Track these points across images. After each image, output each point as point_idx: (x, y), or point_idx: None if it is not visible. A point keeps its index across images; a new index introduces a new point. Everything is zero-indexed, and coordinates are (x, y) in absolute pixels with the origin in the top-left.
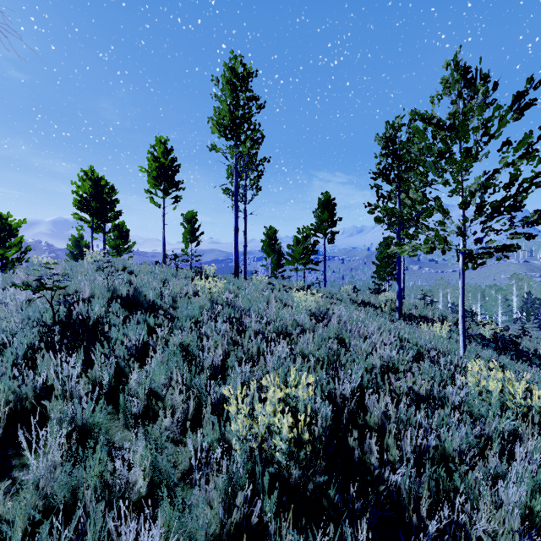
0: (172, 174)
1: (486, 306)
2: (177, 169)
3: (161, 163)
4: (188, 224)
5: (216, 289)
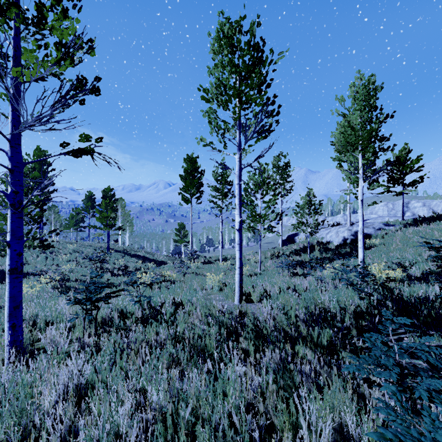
0: None
1: None
2: None
3: None
4: None
5: None
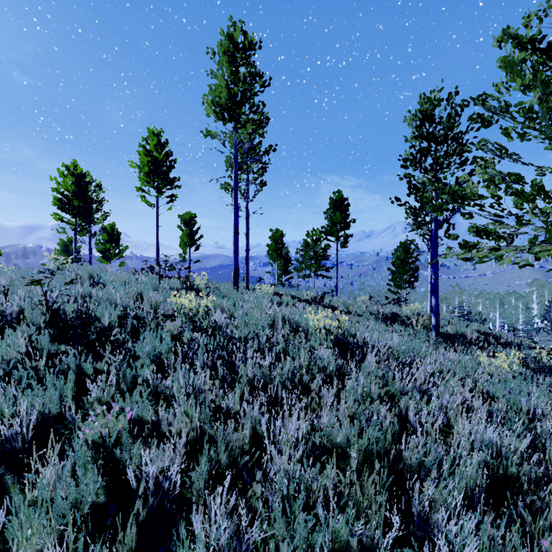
0: (166, 170)
1: (505, 314)
2: (172, 164)
3: (153, 158)
4: (186, 226)
5: (200, 310)
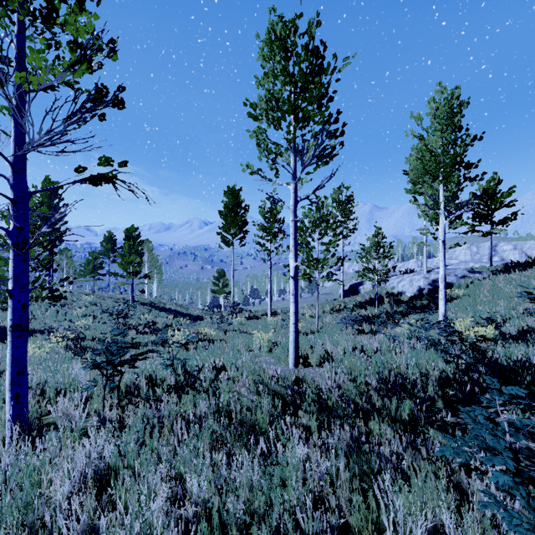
0: None
1: None
2: None
3: None
4: None
5: None
